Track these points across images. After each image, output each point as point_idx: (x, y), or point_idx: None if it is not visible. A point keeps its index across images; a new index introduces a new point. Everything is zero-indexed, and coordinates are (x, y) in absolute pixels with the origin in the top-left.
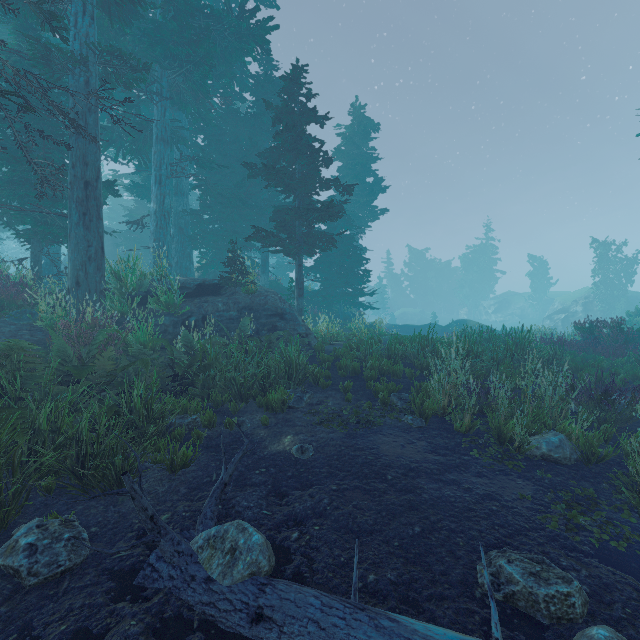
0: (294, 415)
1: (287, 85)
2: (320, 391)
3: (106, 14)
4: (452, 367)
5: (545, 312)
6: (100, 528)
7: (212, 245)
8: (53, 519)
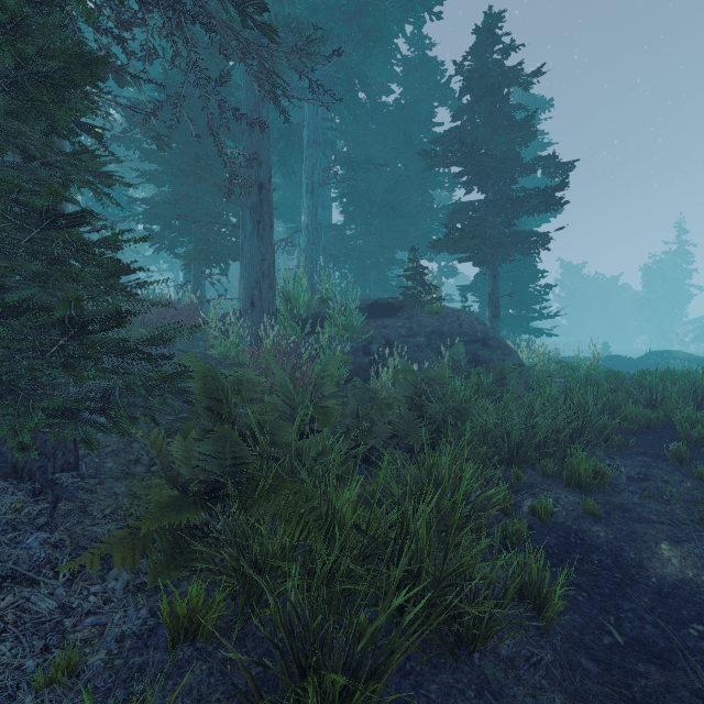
0: (623, 499)
1: (480, 41)
2: (618, 455)
3: None
4: None
5: None
6: None
7: (355, 264)
8: None
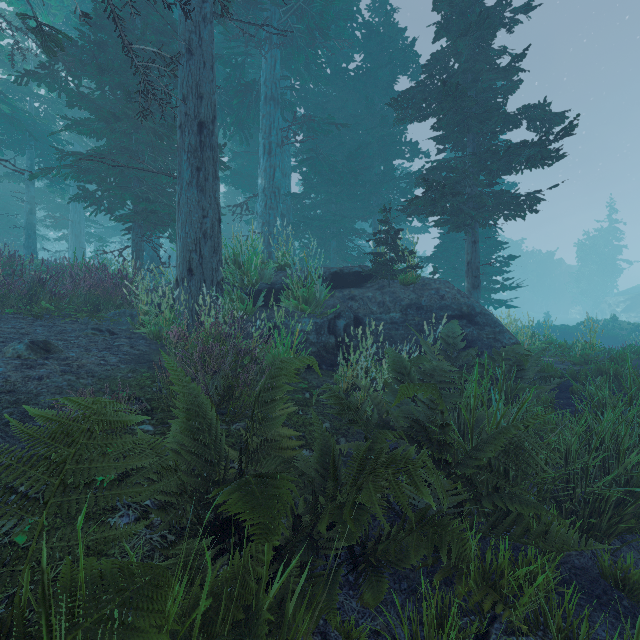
0: None
1: None
2: None
3: None
4: None
5: None
6: None
7: (315, 233)
8: None
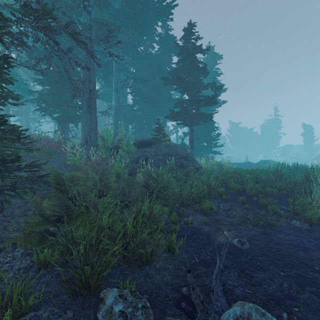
0: (219, 217)
1: (185, 34)
2: (224, 202)
3: (96, 6)
4: (319, 191)
5: (312, 155)
6: (149, 295)
7: (138, 122)
8: (125, 290)
